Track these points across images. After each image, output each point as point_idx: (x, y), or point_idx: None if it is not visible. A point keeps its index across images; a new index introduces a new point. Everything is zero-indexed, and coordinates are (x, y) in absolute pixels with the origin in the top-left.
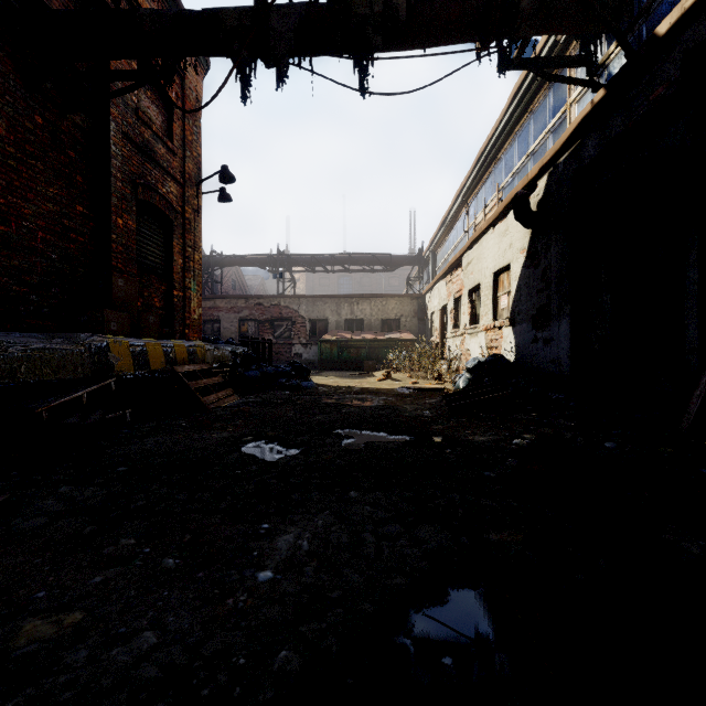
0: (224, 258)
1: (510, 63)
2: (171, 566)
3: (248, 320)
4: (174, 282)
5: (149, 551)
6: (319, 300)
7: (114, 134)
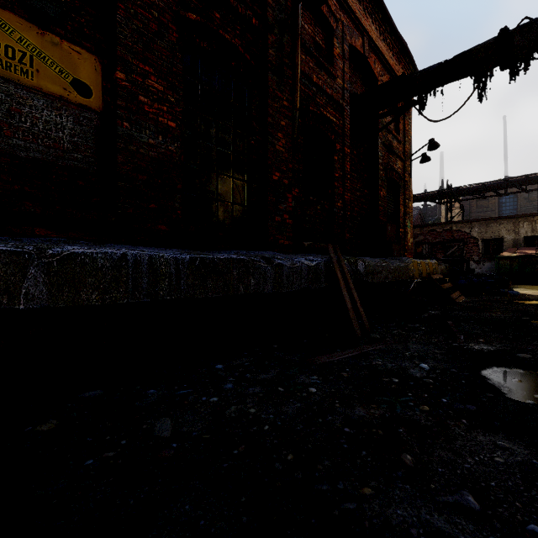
0: None
1: None
2: None
3: (422, 243)
4: (400, 223)
5: None
6: (492, 222)
7: (379, 145)
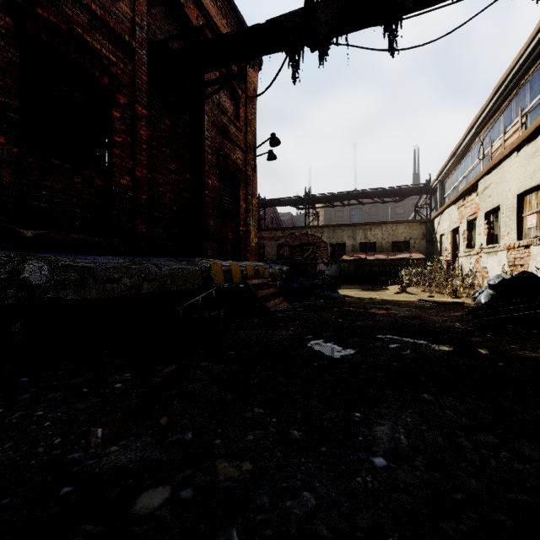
0: (267, 201)
1: None
2: (297, 437)
3: (284, 246)
4: (240, 221)
5: (275, 420)
6: (338, 228)
7: (206, 123)
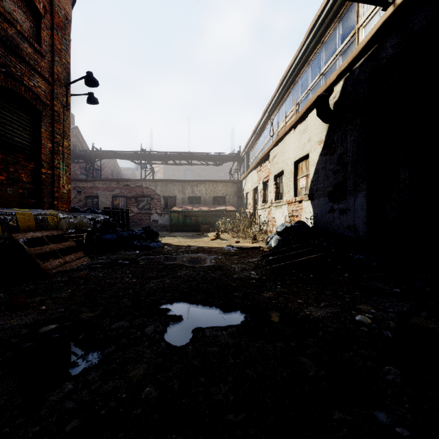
0: (102, 153)
1: None
2: None
3: (119, 196)
4: (42, 162)
5: None
6: (170, 183)
7: None
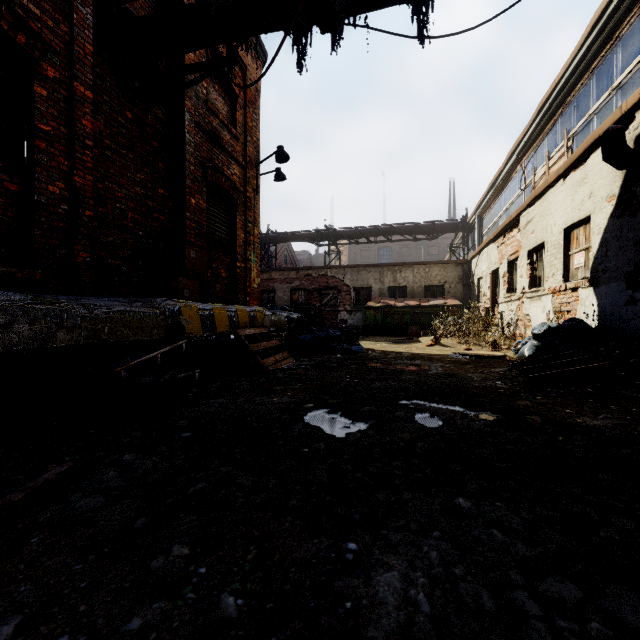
0: (278, 235)
1: None
2: (231, 612)
3: (299, 289)
4: (237, 255)
5: (204, 571)
6: (363, 269)
7: (188, 123)
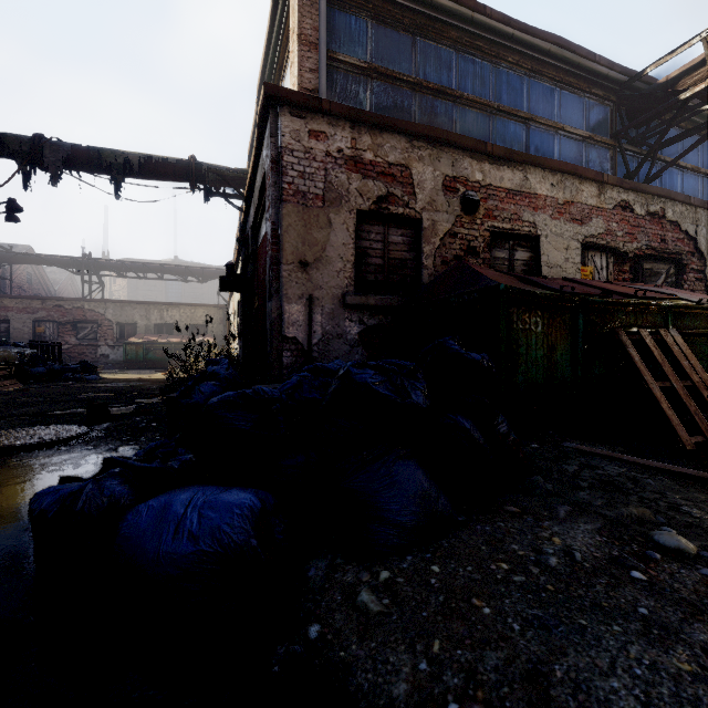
0: (15, 255)
1: (211, 196)
2: None
3: (46, 321)
4: None
5: None
6: (128, 305)
7: None
